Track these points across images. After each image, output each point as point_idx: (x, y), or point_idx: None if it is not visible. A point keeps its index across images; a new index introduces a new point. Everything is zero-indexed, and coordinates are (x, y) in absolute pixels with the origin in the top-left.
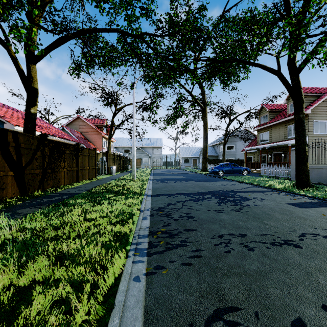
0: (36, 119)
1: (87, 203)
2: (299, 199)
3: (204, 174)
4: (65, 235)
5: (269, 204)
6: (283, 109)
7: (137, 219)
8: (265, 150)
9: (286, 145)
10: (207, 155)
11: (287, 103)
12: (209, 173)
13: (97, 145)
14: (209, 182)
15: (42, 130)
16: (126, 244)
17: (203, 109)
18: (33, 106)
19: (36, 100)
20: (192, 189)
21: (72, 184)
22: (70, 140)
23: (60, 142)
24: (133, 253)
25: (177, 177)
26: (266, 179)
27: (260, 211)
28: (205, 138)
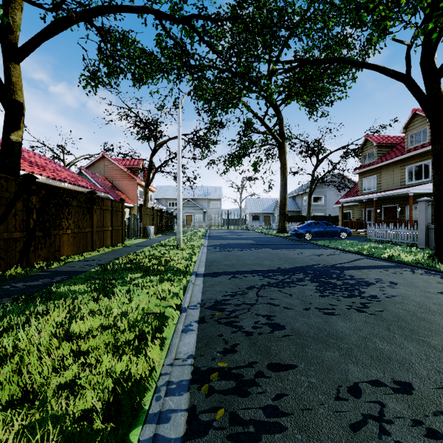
0: (19, 152)
1: (86, 294)
2: None
3: (283, 237)
4: None
5: (410, 293)
6: (398, 142)
7: (171, 333)
8: (371, 203)
9: (405, 195)
10: (286, 209)
11: (405, 133)
12: (289, 236)
13: (130, 195)
14: (293, 250)
15: (43, 172)
16: (134, 419)
17: (280, 144)
18: (15, 130)
19: (20, 121)
20: (270, 262)
21: (82, 254)
22: (88, 188)
23: (60, 189)
24: None
25: (244, 242)
26: (380, 245)
27: (403, 311)
28: (283, 186)
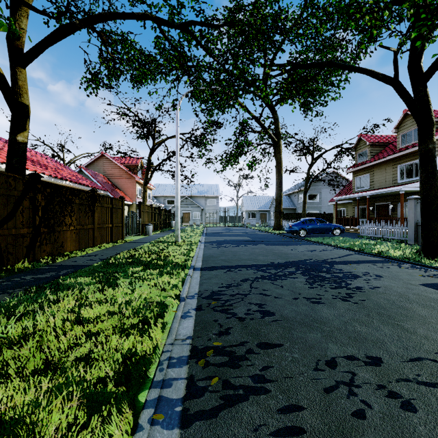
0: (25, 152)
1: (92, 285)
2: (437, 276)
3: (278, 234)
4: (11, 368)
5: (393, 285)
6: (390, 141)
7: (172, 318)
8: (365, 201)
9: (396, 193)
10: (281, 207)
11: (397, 133)
12: (284, 233)
13: (129, 193)
14: (287, 247)
15: (45, 171)
16: (141, 385)
17: (275, 143)
18: (22, 131)
19: (26, 122)
20: (264, 257)
21: (84, 250)
22: (88, 186)
23: (63, 187)
24: (150, 416)
25: (240, 239)
26: (371, 241)
27: (384, 300)
28: (279, 184)
